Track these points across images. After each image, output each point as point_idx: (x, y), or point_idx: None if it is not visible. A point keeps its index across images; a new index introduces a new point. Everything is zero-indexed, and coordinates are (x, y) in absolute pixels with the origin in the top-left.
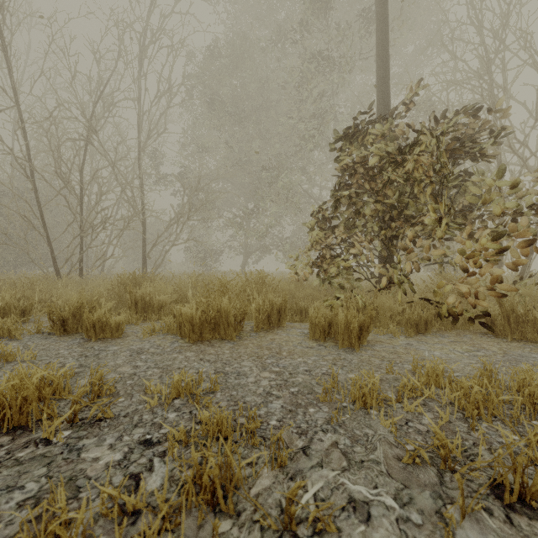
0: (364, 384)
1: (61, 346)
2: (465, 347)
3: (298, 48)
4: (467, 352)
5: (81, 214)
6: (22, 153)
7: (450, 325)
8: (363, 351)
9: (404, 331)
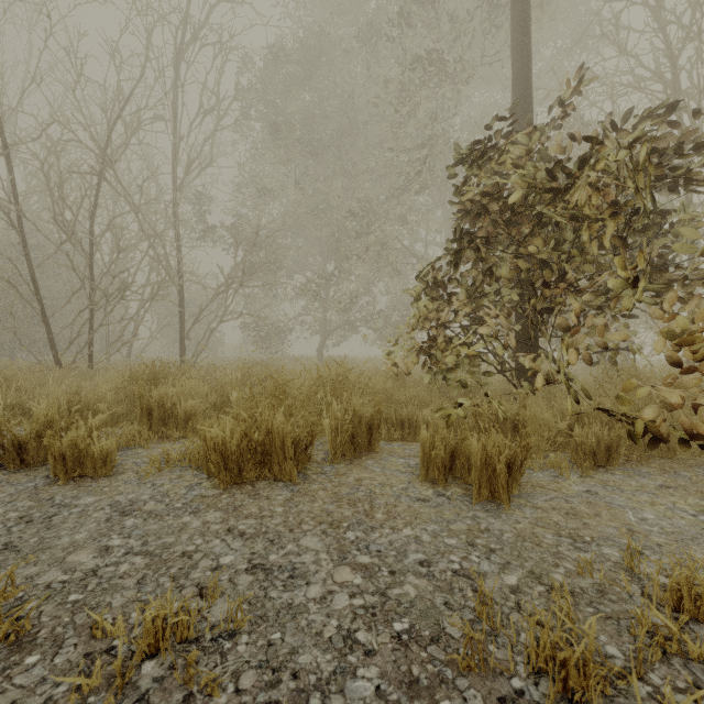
0: (562, 642)
1: (0, 496)
2: (692, 501)
3: (396, 49)
4: (703, 513)
5: (91, 279)
6: (4, 191)
7: (647, 453)
8: (517, 510)
9: (572, 463)
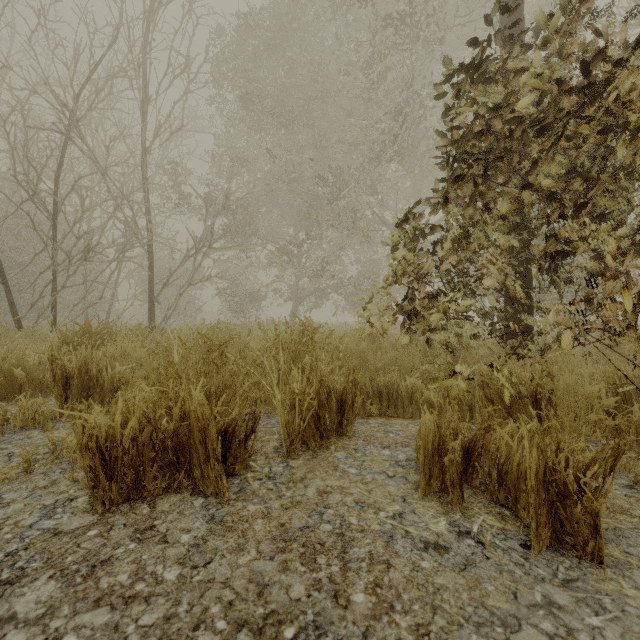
0: None
1: None
2: None
3: (366, 15)
4: None
5: (54, 239)
6: None
7: None
8: (625, 583)
9: (634, 458)
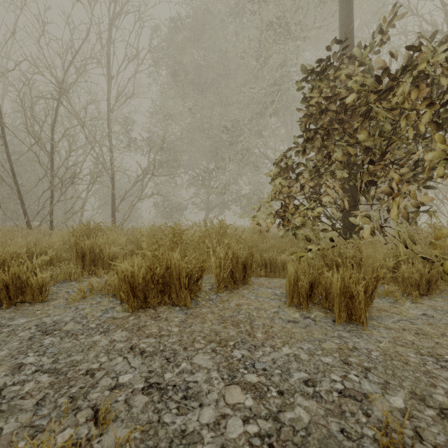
0: None
1: None
2: None
3: (255, 20)
4: None
5: (52, 170)
6: None
7: None
8: (374, 331)
9: (400, 292)
